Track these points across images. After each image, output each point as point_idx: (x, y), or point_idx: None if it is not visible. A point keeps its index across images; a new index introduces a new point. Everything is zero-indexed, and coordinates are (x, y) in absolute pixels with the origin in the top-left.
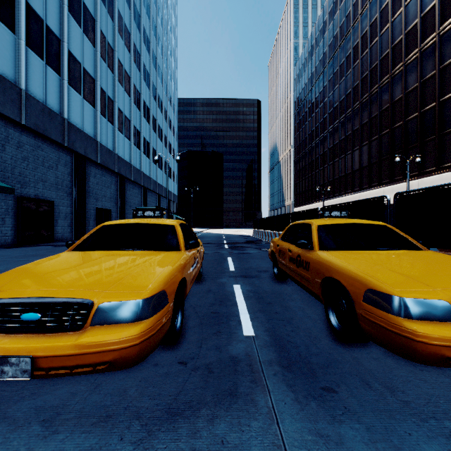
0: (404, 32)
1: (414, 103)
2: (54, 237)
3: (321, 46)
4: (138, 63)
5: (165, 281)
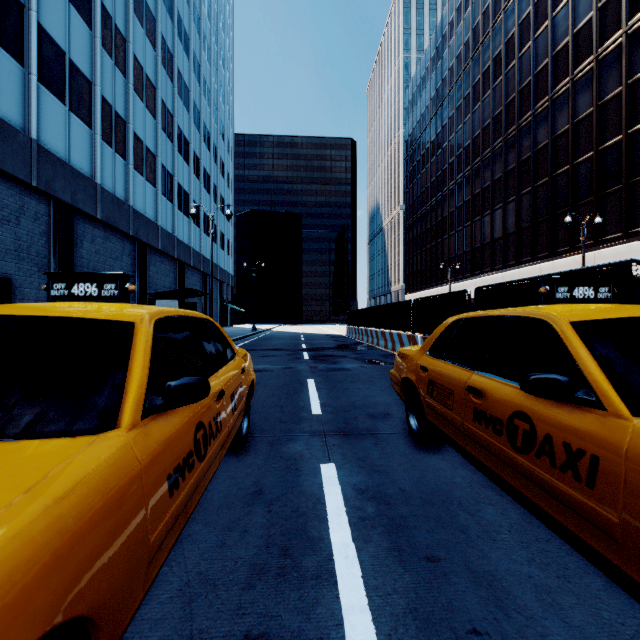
0: (572, 31)
1: (588, 137)
2: None
3: (445, 58)
4: (169, 68)
5: None
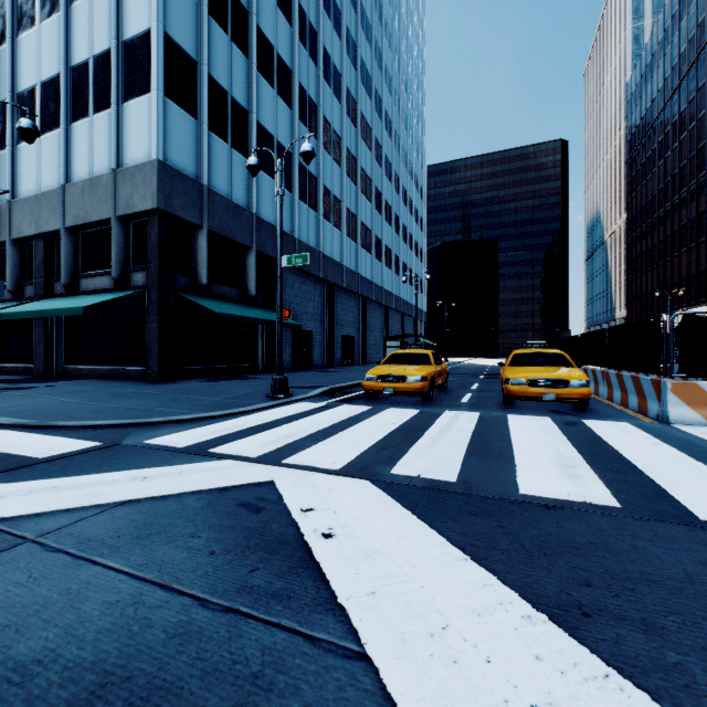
0: None
1: None
2: (312, 365)
3: (675, 42)
4: (379, 158)
5: (426, 374)
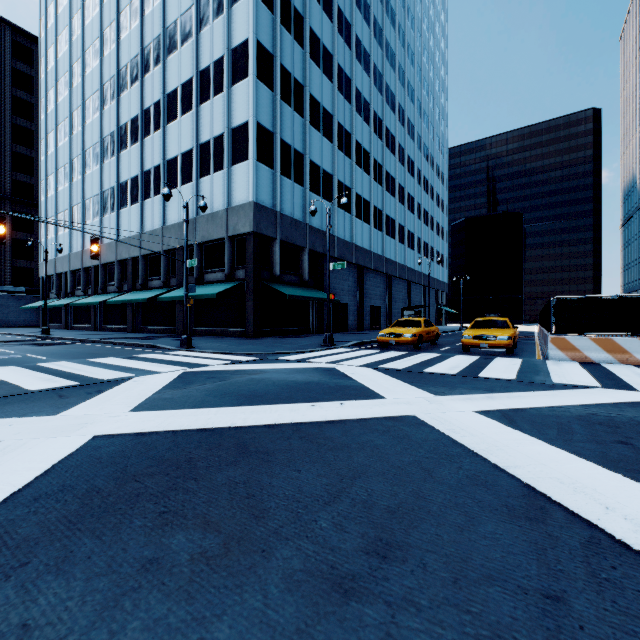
0: None
1: None
2: (347, 329)
3: None
4: (402, 159)
5: (416, 332)
